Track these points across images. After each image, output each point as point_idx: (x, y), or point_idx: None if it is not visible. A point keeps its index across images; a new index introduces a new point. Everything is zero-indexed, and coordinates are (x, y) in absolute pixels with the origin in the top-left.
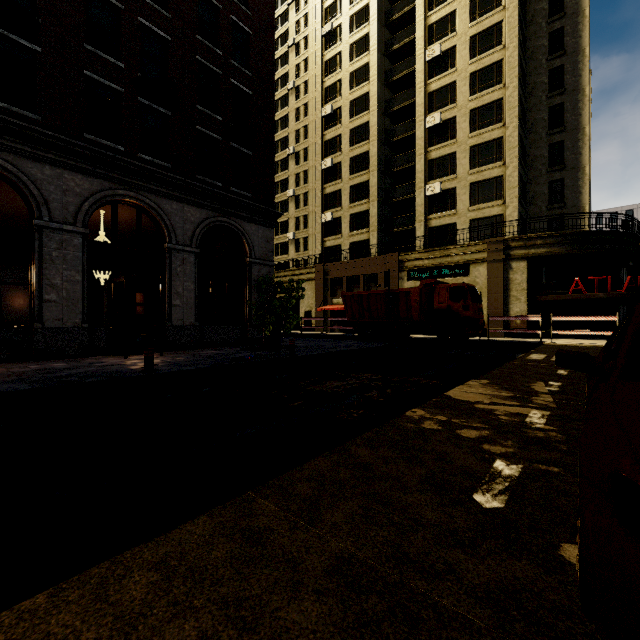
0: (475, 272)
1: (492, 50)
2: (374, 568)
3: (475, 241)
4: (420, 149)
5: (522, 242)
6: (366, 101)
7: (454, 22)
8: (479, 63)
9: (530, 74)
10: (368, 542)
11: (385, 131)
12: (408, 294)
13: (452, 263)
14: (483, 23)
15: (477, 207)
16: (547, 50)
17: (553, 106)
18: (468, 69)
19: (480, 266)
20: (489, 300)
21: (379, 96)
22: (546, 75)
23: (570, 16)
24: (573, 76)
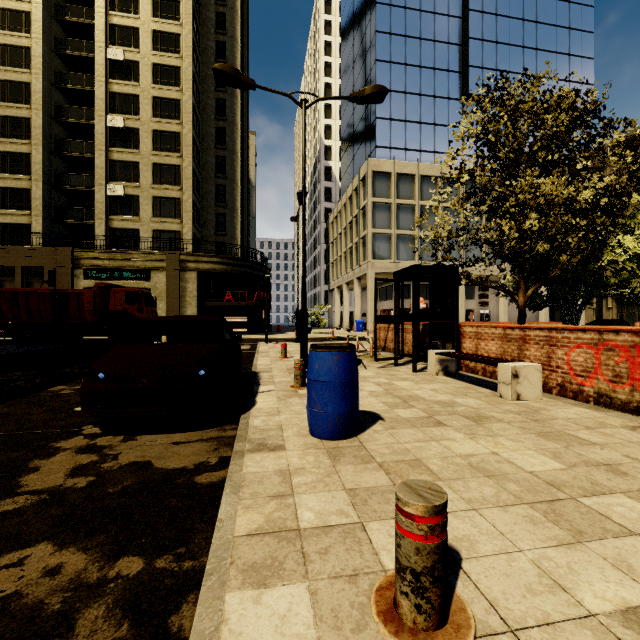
0: (156, 278)
1: (172, 87)
2: (4, 434)
3: (157, 250)
4: (101, 145)
5: (194, 258)
6: (26, 57)
7: (138, 39)
8: (161, 92)
9: (203, 123)
10: (2, 430)
11: (55, 105)
12: (81, 295)
13: (134, 267)
14: (164, 59)
15: (159, 220)
16: (215, 111)
17: (219, 156)
18: (151, 91)
19: (160, 273)
20: (168, 304)
21: (46, 61)
22: (214, 130)
23: (230, 95)
24: (231, 140)
